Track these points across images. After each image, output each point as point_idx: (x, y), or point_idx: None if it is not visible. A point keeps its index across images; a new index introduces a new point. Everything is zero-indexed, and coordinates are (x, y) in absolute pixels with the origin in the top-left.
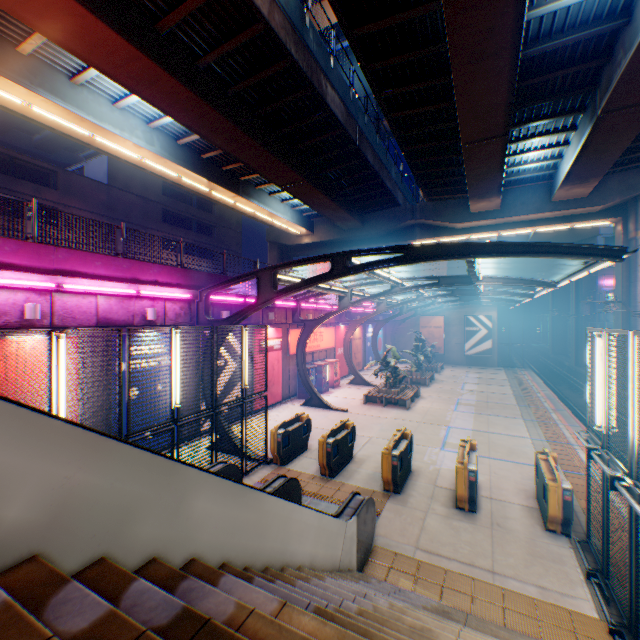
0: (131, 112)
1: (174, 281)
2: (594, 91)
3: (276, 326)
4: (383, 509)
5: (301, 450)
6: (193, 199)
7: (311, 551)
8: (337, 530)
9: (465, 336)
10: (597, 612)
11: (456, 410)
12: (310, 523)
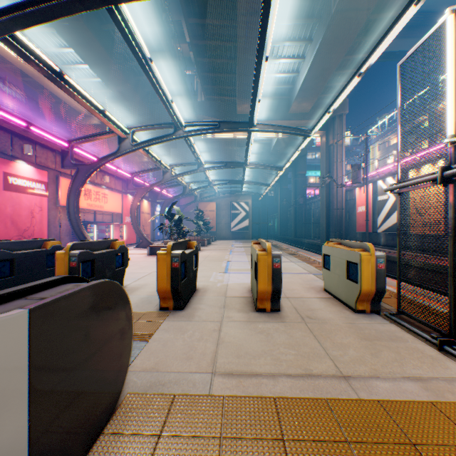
0: None
1: None
2: None
3: (39, 168)
4: (157, 330)
5: None
6: None
7: None
8: None
9: (232, 217)
10: None
11: (232, 254)
12: None
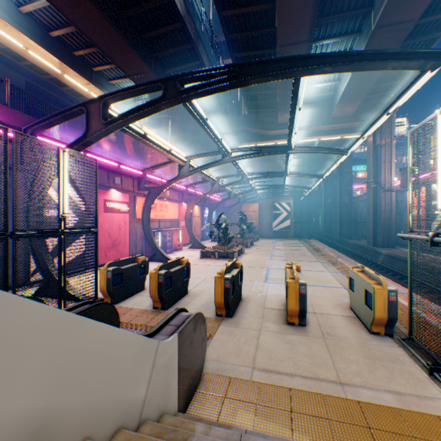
0: None
1: None
2: (370, 13)
3: (123, 192)
4: (216, 333)
5: (137, 290)
6: (59, 103)
7: (33, 409)
8: (135, 355)
9: (273, 217)
10: None
11: (272, 259)
12: (27, 337)
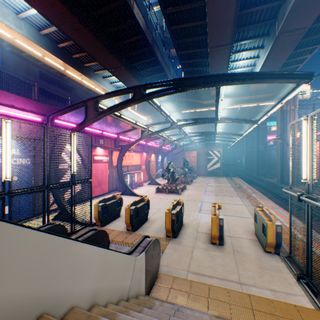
0: (3, 3)
1: (28, 108)
2: (274, 23)
3: (105, 148)
4: (166, 248)
5: (116, 217)
6: (60, 84)
7: (93, 288)
8: (126, 264)
9: (207, 161)
10: (312, 304)
11: (205, 194)
12: (91, 260)
